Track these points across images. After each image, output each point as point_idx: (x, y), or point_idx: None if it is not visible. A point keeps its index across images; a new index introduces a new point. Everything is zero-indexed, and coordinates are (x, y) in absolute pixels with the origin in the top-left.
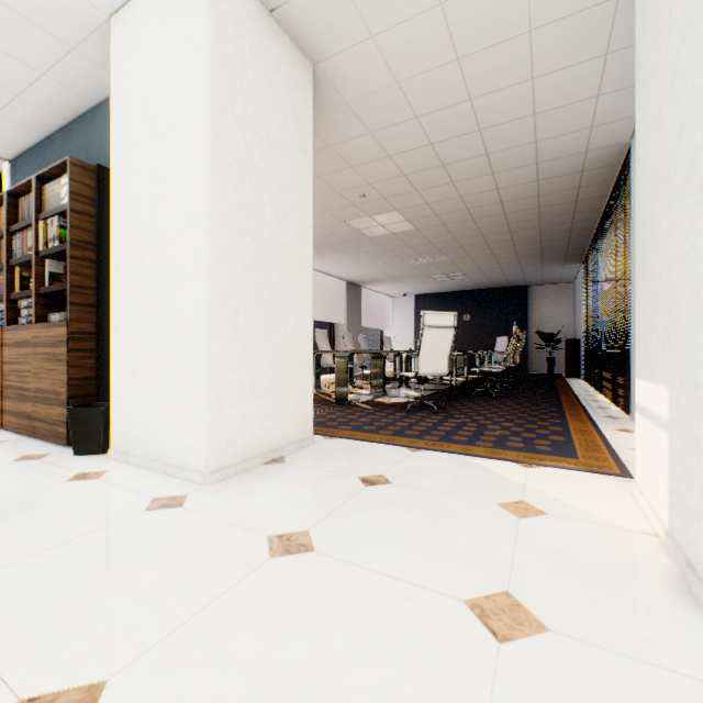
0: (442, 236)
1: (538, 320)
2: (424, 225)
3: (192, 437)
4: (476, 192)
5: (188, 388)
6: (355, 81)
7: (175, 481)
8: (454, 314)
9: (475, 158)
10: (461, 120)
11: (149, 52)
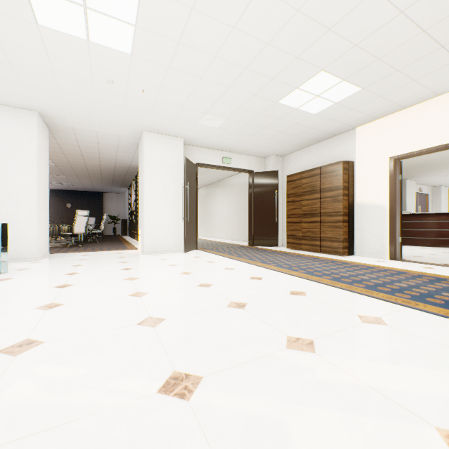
0: (69, 170)
1: (109, 209)
2: (62, 166)
3: (30, 249)
4: (92, 163)
5: (27, 235)
6: (62, 136)
7: (24, 262)
8: (88, 211)
9: (95, 157)
10: (95, 151)
11: (2, 126)
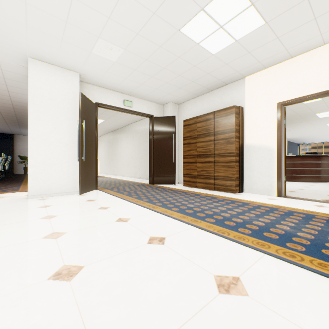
0: None
1: (20, 150)
2: None
3: None
4: None
5: None
6: None
7: None
8: None
9: None
10: None
11: None
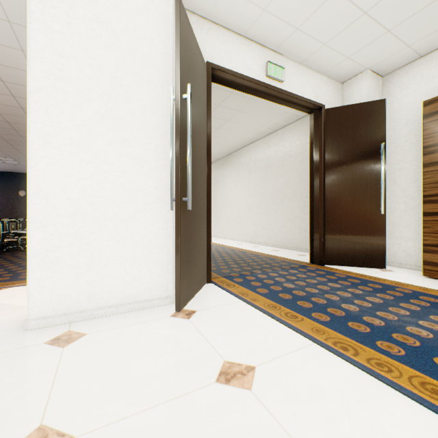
0: None
1: None
2: None
3: None
4: (3, 104)
5: None
6: None
7: None
8: None
9: None
10: None
11: None
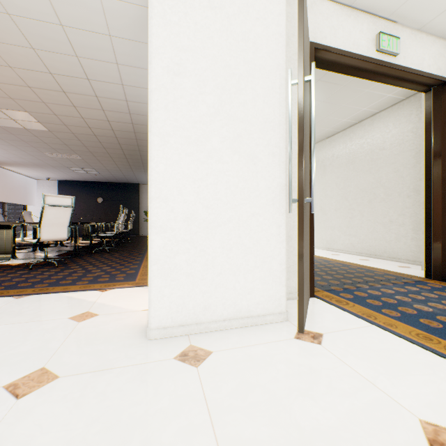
0: (73, 141)
1: (146, 204)
2: (56, 130)
3: None
4: (94, 118)
5: None
6: None
7: None
8: (72, 197)
9: (89, 96)
10: (73, 67)
11: None
